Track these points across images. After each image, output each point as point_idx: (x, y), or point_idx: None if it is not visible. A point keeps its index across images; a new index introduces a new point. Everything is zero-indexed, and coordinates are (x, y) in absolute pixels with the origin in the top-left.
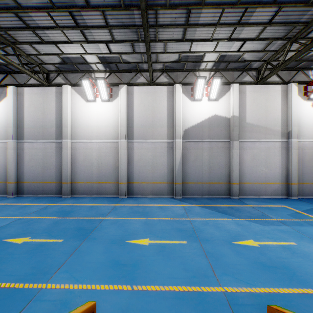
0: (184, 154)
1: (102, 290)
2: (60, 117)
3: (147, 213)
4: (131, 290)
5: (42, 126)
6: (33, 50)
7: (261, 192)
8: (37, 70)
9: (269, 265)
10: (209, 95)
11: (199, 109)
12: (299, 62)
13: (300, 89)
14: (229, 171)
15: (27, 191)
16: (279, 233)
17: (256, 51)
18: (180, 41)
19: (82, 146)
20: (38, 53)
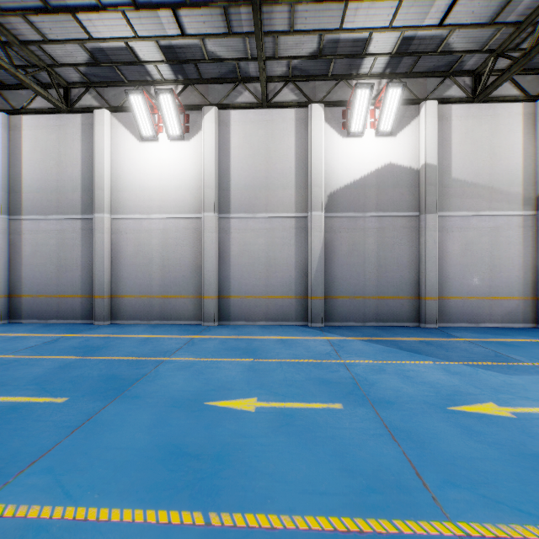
0: (328, 242)
1: (125, 523)
2: (91, 171)
3: (255, 351)
4: (202, 526)
5: (57, 189)
6: (33, 31)
7: (481, 316)
8: (47, 81)
9: None
10: (378, 123)
11: (358, 153)
12: None
13: None
14: (418, 274)
15: (28, 314)
16: None
17: (476, 24)
18: (322, 0)
19: (132, 226)
20: (42, 37)
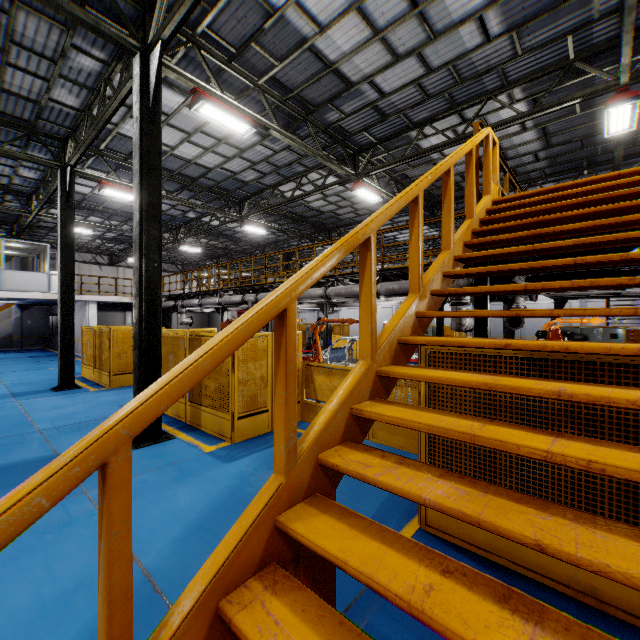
0: None
1: None
2: None
3: None
4: None
5: None
6: None
7: None
8: None
9: None
10: None
11: None
12: None
13: None
14: None
15: None
16: None
17: None
18: None
19: (530, 307)
20: None
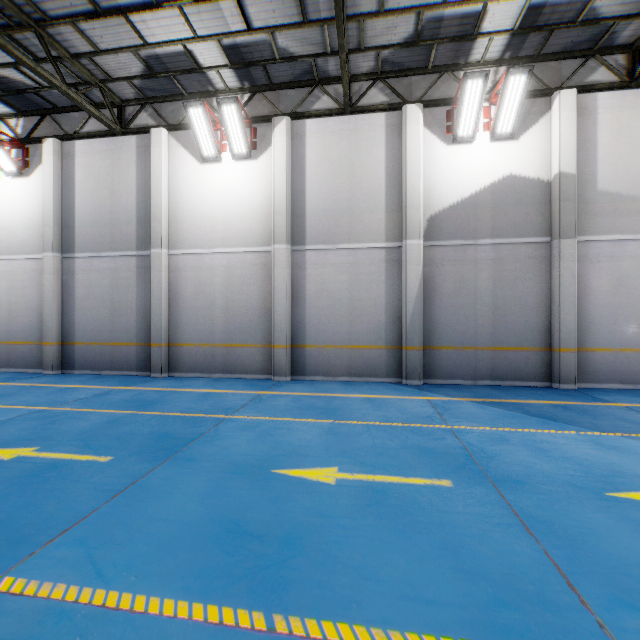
0: (427, 278)
1: (164, 619)
2: (147, 200)
3: (336, 410)
4: (264, 633)
5: (111, 222)
6: (83, 40)
7: None
8: (100, 100)
9: None
10: (495, 123)
11: (467, 164)
12: None
13: None
14: (549, 318)
15: (80, 363)
16: None
17: None
18: None
19: (191, 263)
20: (93, 48)
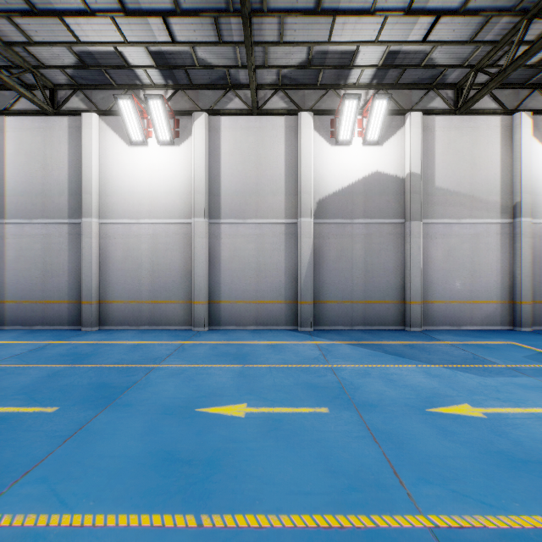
0: (317, 247)
1: (120, 528)
2: (78, 174)
3: (245, 356)
4: (195, 528)
5: (43, 192)
6: (18, 32)
7: (463, 320)
8: (32, 82)
9: (522, 458)
10: (366, 132)
11: (346, 161)
12: (536, 71)
13: (536, 124)
14: (403, 279)
15: (12, 320)
16: (520, 390)
17: (457, 42)
18: (311, 14)
19: (120, 231)
20: (28, 39)
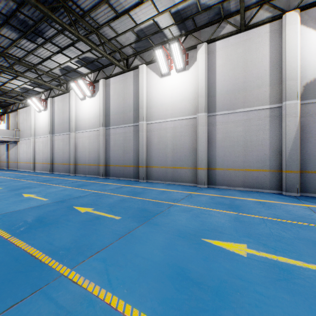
0: (303, 125)
1: None
2: (137, 99)
3: (238, 207)
4: None
5: (123, 111)
6: (112, 31)
7: None
8: (119, 58)
9: None
10: None
11: None
12: None
13: None
14: None
15: (112, 174)
16: None
17: None
18: None
19: (156, 127)
20: (116, 33)
